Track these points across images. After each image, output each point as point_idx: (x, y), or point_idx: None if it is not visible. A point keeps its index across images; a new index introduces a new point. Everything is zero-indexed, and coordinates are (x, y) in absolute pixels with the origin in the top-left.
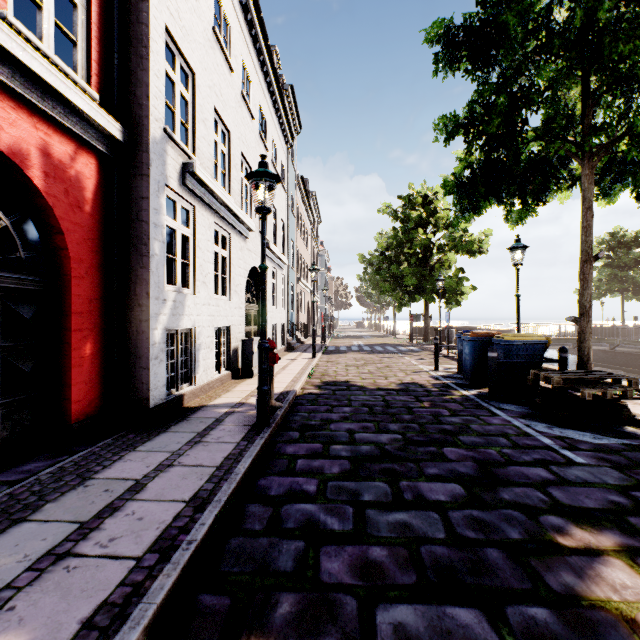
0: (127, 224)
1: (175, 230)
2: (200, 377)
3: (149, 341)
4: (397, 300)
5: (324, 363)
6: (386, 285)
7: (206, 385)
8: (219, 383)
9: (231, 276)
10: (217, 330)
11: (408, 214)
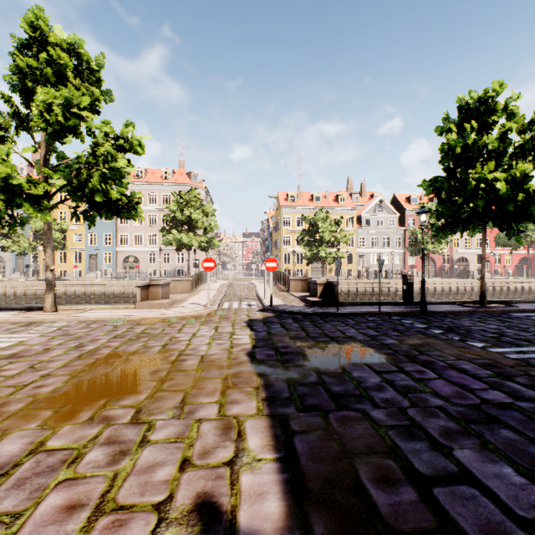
0: None
1: None
2: None
3: None
4: None
5: None
6: None
7: None
8: None
9: None
10: None
11: None
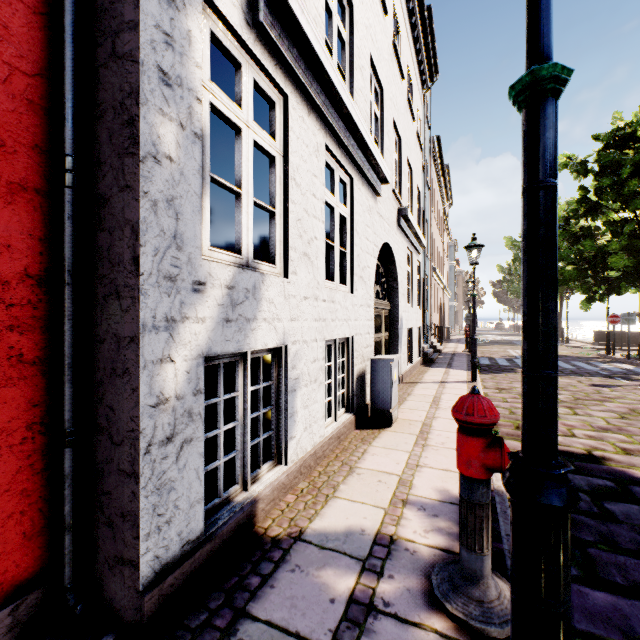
0: (94, 78)
1: (238, 129)
2: (297, 444)
3: (138, 398)
4: (585, 293)
5: (496, 393)
6: (571, 270)
7: (309, 457)
8: (334, 443)
9: (354, 251)
10: (331, 344)
11: (617, 157)
